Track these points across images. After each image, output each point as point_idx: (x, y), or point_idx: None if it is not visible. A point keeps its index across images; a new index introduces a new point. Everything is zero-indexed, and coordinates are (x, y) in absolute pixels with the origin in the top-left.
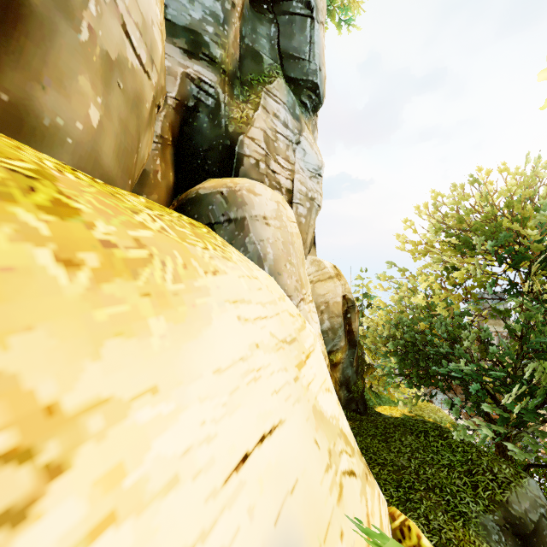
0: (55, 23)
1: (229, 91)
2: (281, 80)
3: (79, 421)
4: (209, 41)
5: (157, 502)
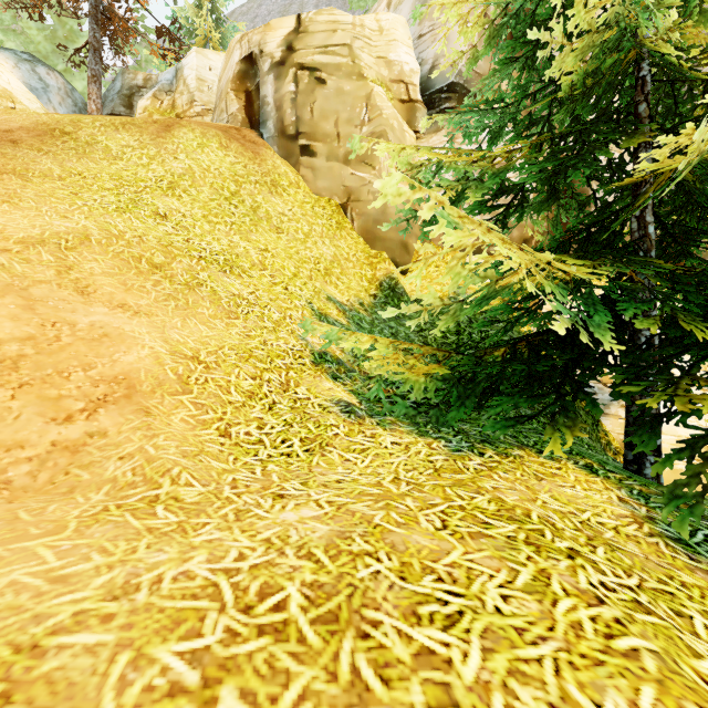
0: None
1: None
2: None
3: None
4: None
5: None
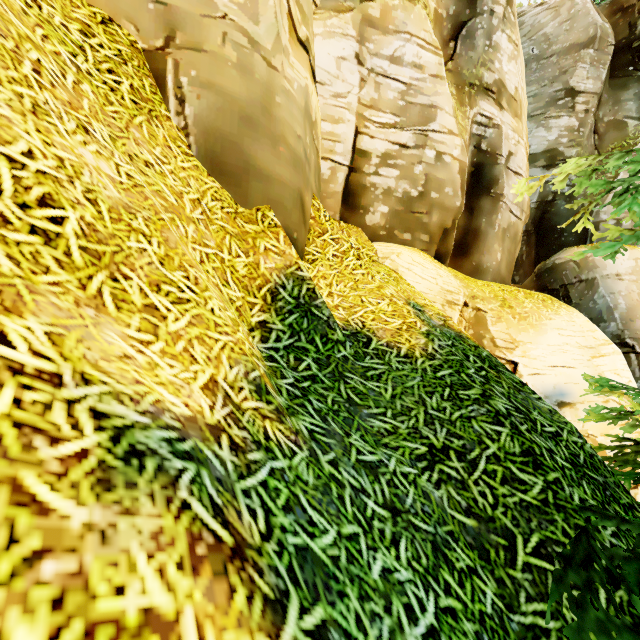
0: (487, 231)
1: None
2: None
3: (519, 342)
4: (564, 149)
5: (532, 359)
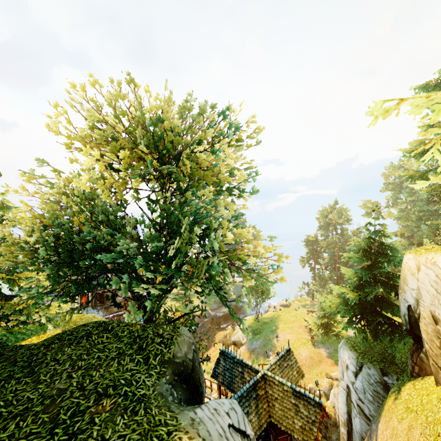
0: None
1: None
2: None
3: None
4: None
5: None
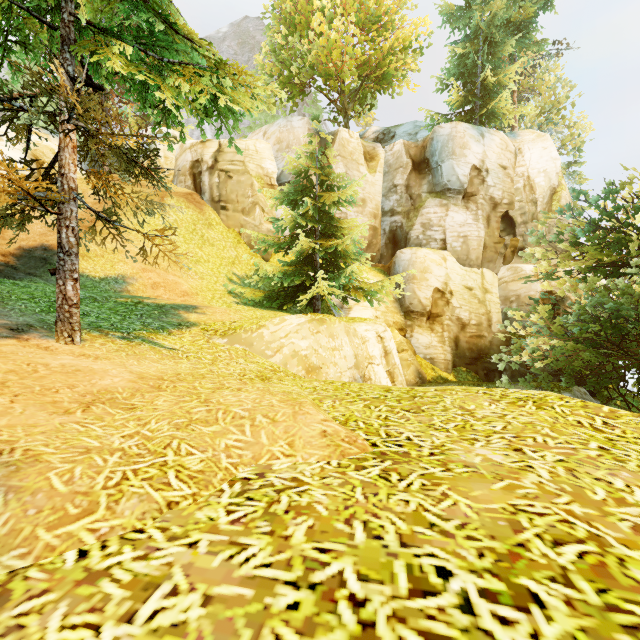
0: None
1: (407, 217)
2: (429, 199)
3: None
4: (396, 208)
5: None
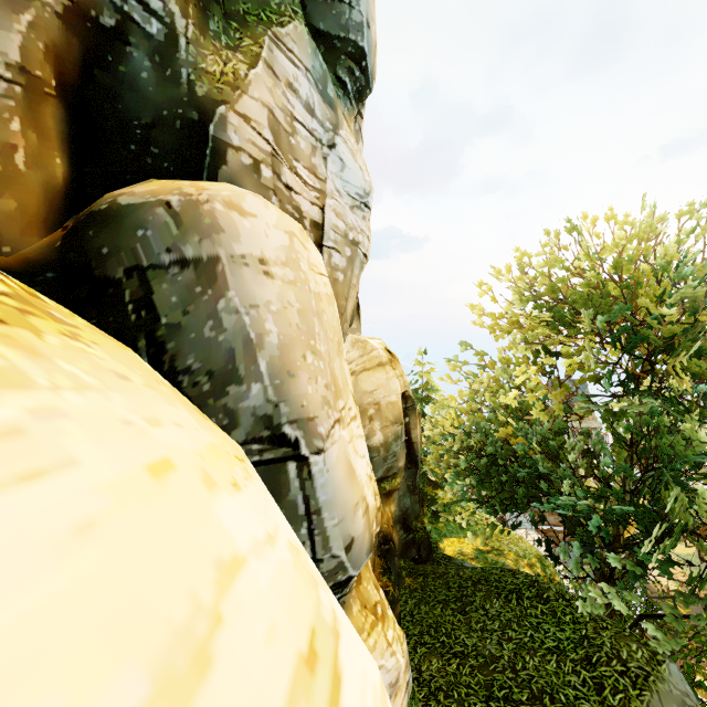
0: None
1: (198, 19)
2: (302, 26)
3: None
4: None
5: None
